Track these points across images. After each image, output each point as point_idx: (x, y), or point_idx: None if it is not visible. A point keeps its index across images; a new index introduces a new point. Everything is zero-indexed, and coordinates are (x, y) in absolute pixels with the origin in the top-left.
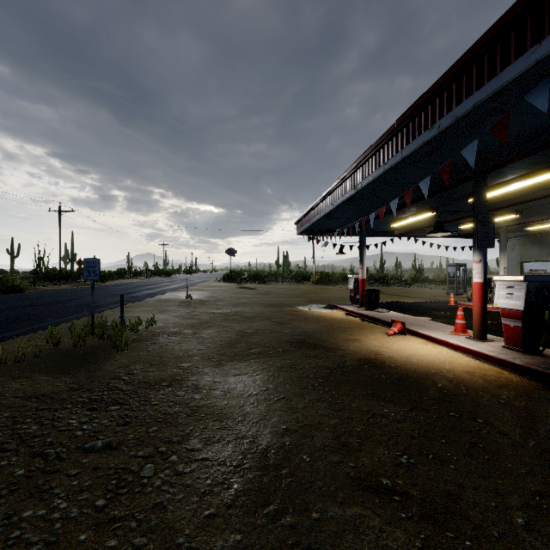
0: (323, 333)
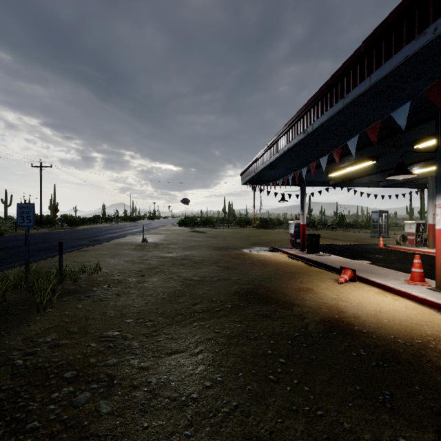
0: (272, 280)
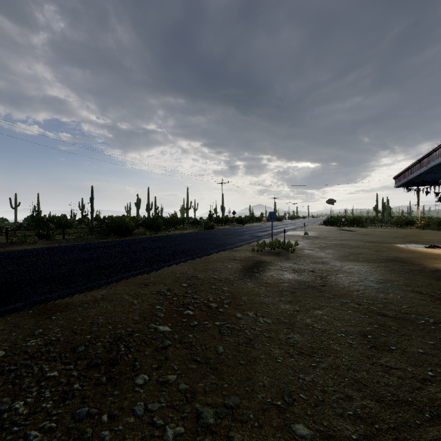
0: (414, 258)
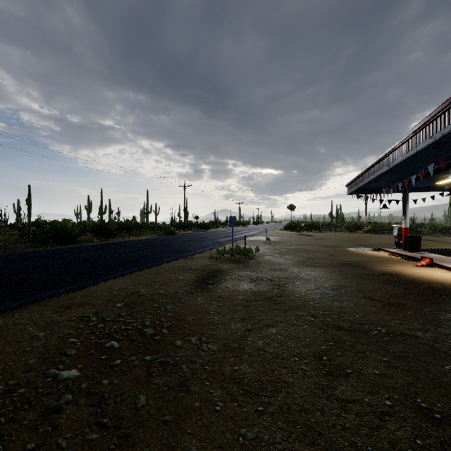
0: (364, 262)
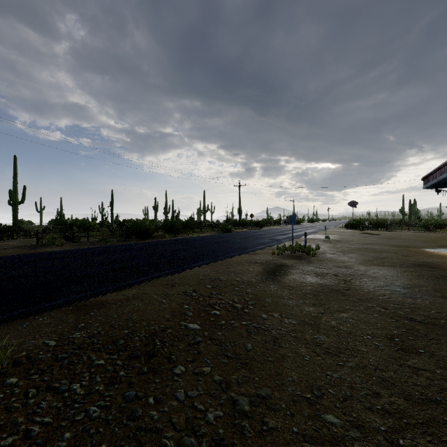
0: (444, 263)
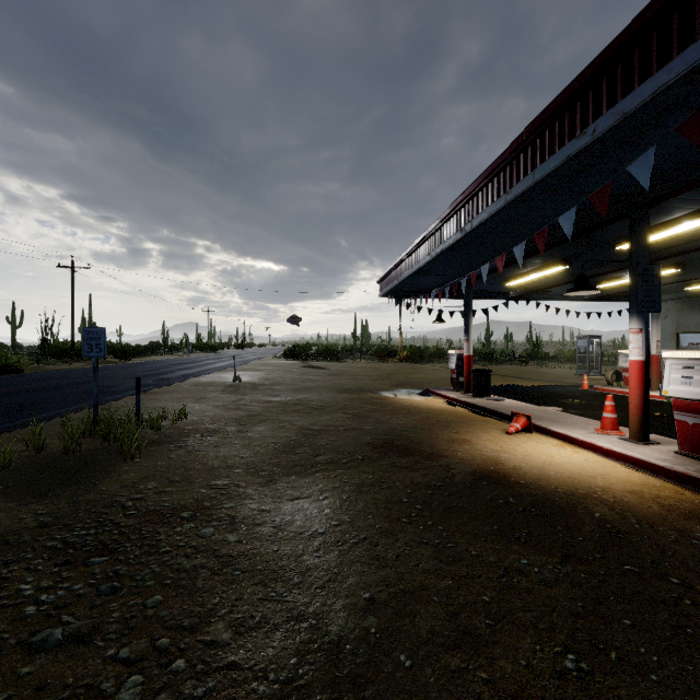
0: (418, 430)
